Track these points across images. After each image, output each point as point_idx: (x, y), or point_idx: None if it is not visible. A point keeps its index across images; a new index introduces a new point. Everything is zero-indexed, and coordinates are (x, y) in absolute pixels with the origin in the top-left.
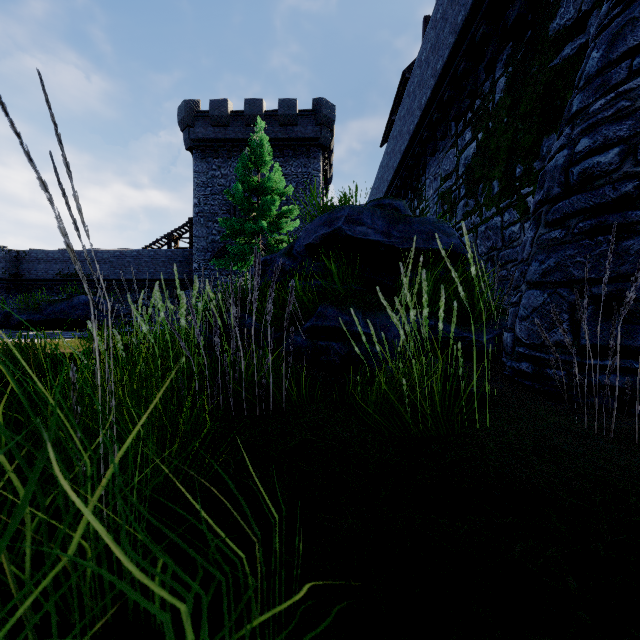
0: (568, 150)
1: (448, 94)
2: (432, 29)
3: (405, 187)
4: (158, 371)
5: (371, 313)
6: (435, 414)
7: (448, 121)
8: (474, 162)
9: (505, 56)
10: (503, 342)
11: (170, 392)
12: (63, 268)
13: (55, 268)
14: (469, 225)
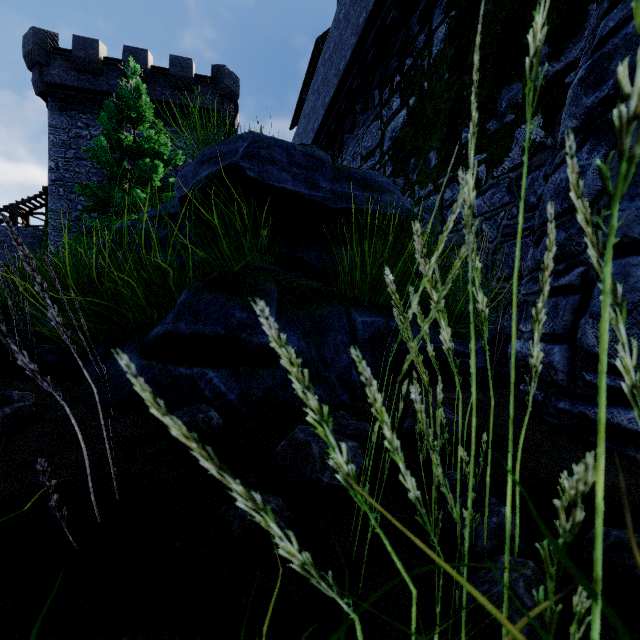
0: None
1: (373, 53)
2: None
3: None
4: None
5: (292, 306)
6: None
7: (370, 90)
8: (404, 133)
9: None
10: (523, 358)
11: None
12: None
13: None
14: None
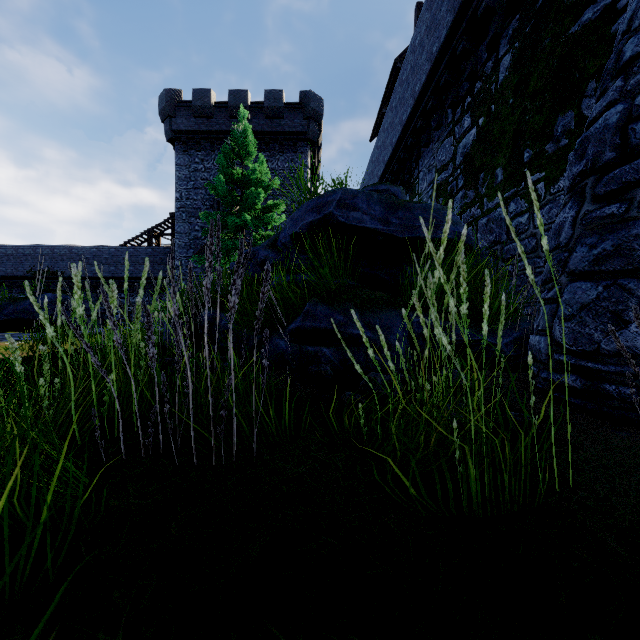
0: (624, 104)
1: (445, 78)
2: (427, 10)
3: (396, 182)
4: (78, 393)
5: (370, 312)
6: (480, 461)
7: (444, 108)
8: (474, 150)
9: (511, 31)
10: (531, 347)
11: (100, 420)
12: (35, 265)
13: (26, 265)
14: (468, 218)
